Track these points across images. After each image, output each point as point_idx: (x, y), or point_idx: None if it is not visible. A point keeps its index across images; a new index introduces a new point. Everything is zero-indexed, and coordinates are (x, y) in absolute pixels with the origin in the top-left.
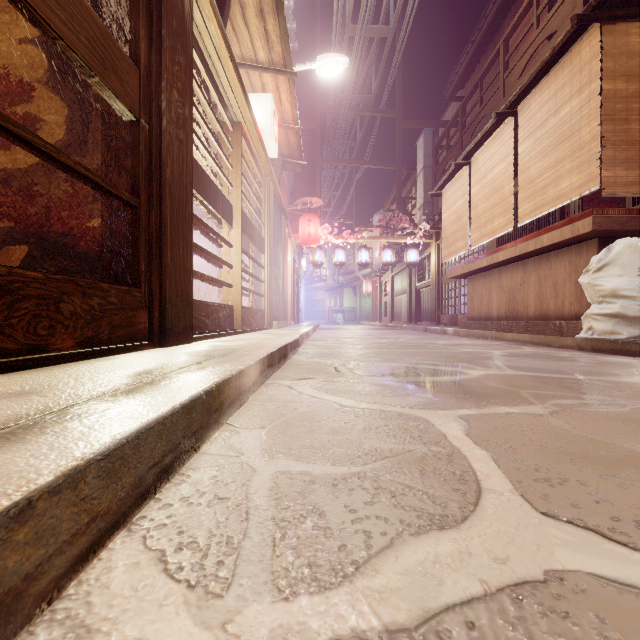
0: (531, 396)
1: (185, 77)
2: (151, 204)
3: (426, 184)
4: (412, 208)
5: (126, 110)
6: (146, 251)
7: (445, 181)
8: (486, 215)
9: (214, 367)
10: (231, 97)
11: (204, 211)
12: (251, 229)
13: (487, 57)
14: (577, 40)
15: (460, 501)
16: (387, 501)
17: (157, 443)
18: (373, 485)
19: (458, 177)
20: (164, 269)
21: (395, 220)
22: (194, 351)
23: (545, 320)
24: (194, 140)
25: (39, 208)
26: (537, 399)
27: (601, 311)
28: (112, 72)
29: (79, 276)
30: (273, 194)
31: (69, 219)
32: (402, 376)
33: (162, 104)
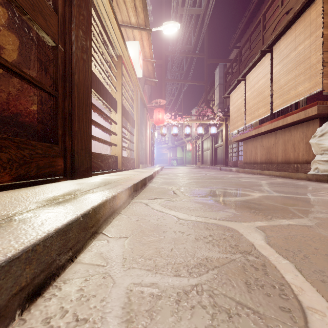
0: (297, 211)
1: (87, 24)
2: (65, 95)
3: (220, 93)
4: (212, 105)
5: (49, 38)
6: (62, 123)
7: (231, 89)
8: (254, 107)
9: (96, 194)
10: (116, 41)
11: (103, 106)
12: (127, 114)
13: (253, 25)
14: (308, 7)
15: (291, 325)
16: (225, 325)
17: (24, 269)
18: (210, 301)
19: (238, 87)
20: (73, 134)
21: (204, 111)
22: (89, 182)
23: (288, 164)
24: (94, 63)
25: (2, 99)
26: (302, 213)
27: (323, 159)
28: (39, 13)
29: (25, 138)
30: (139, 97)
31: (19, 105)
32: (213, 197)
33: (72, 37)
